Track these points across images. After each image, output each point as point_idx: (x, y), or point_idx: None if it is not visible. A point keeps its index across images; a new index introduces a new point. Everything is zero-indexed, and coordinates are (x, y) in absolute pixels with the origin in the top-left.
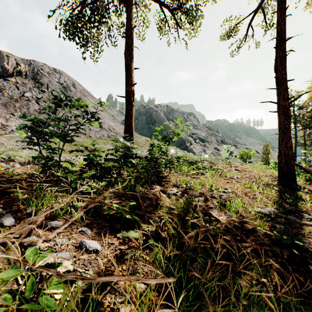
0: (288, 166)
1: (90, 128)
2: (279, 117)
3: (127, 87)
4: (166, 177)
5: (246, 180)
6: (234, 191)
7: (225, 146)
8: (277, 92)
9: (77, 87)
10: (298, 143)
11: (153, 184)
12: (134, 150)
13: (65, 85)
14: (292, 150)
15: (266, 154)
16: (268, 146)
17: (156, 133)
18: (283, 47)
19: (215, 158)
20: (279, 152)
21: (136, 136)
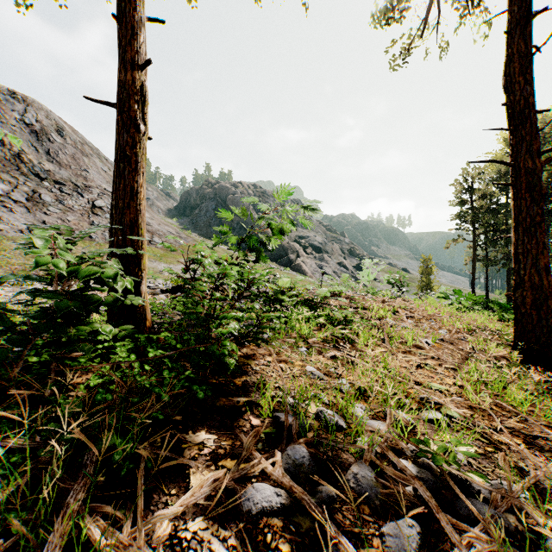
0: (541, 315)
1: (92, 221)
2: (515, 197)
3: (121, 71)
4: (249, 366)
5: (448, 348)
6: (469, 418)
7: (368, 260)
8: (511, 138)
9: (68, 134)
10: (476, 256)
11: (192, 423)
12: (120, 284)
13: (37, 127)
14: (549, 275)
15: (426, 275)
16: (429, 262)
17: (221, 228)
18: (528, 30)
19: (340, 282)
20: (516, 280)
21: (194, 240)
